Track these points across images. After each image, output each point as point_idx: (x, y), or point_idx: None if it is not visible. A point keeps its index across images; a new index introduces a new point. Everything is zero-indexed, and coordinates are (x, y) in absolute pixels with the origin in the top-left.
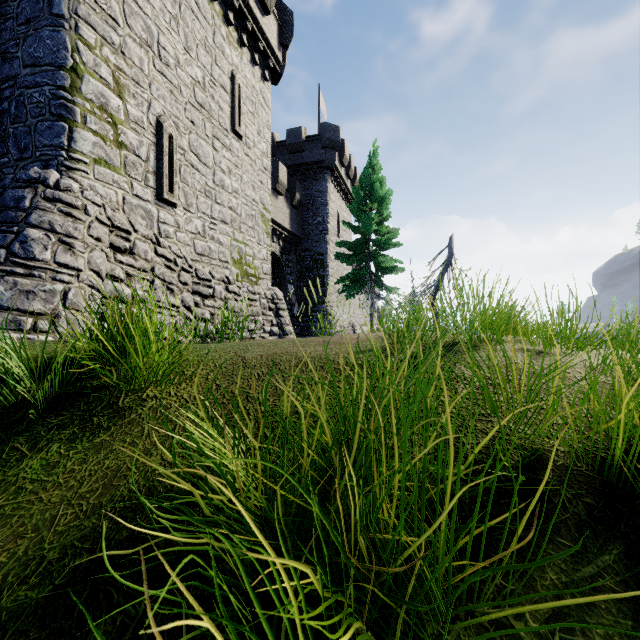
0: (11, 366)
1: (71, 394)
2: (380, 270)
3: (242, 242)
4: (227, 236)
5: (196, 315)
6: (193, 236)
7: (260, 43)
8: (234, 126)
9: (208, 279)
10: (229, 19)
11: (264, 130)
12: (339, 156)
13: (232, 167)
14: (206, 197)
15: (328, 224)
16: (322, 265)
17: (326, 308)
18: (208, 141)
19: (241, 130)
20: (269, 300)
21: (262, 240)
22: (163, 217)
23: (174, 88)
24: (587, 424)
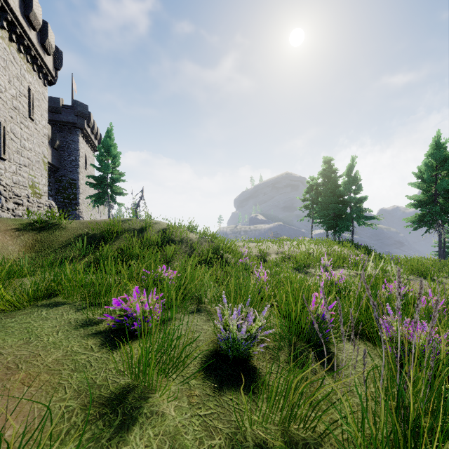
0: (41, 220)
1: (51, 226)
2: (114, 193)
3: (33, 176)
4: (26, 173)
5: (16, 213)
6: (12, 174)
7: (44, 69)
8: (30, 115)
9: (20, 196)
10: (28, 61)
11: (44, 113)
12: (87, 121)
13: (29, 136)
14: (17, 154)
15: (79, 162)
16: (75, 186)
17: (78, 213)
18: (18, 125)
19: (34, 117)
20: (48, 207)
21: (43, 174)
22: (0, 166)
23: (4, 102)
24: (141, 226)
